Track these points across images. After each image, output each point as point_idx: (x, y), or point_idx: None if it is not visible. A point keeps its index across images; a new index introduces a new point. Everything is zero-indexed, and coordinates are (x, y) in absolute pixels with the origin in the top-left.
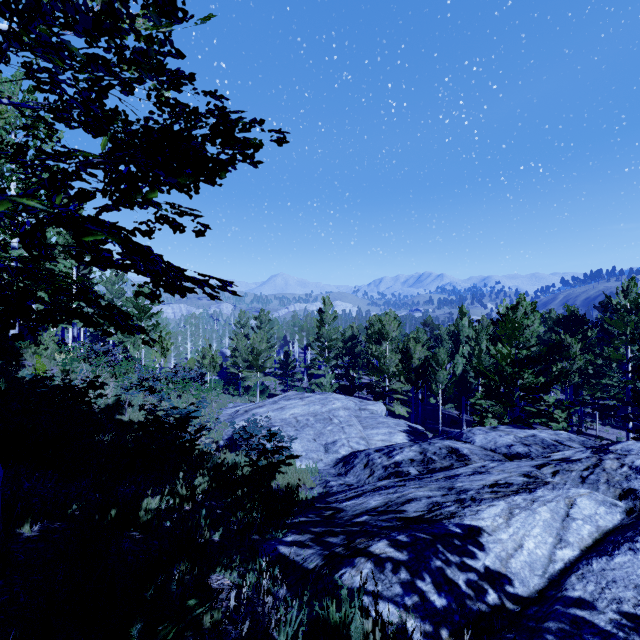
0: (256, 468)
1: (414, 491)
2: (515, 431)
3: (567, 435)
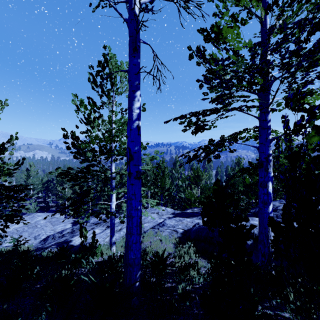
0: (17, 245)
1: (63, 238)
2: (103, 216)
3: None
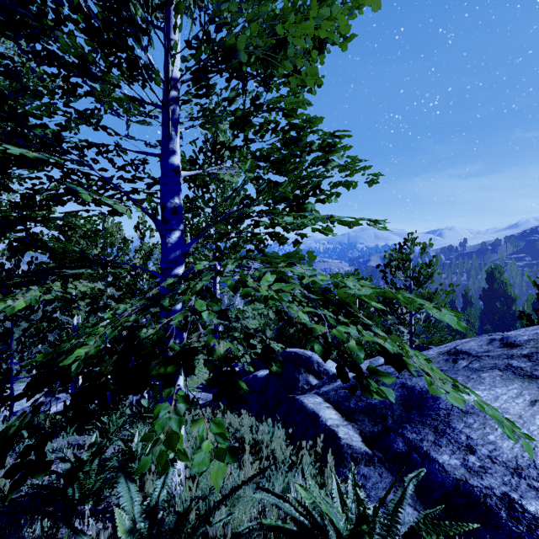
0: None
1: None
2: None
3: None
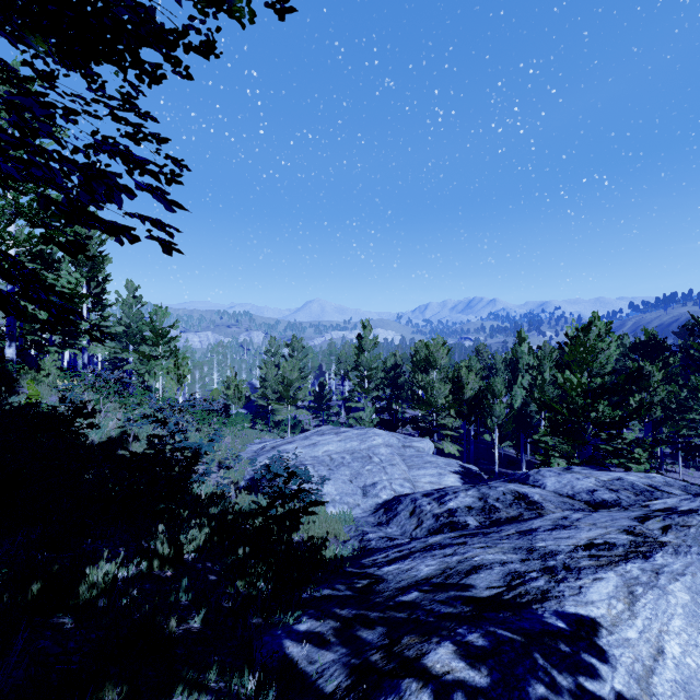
0: (267, 518)
1: (480, 553)
2: (595, 473)
3: (662, 479)
